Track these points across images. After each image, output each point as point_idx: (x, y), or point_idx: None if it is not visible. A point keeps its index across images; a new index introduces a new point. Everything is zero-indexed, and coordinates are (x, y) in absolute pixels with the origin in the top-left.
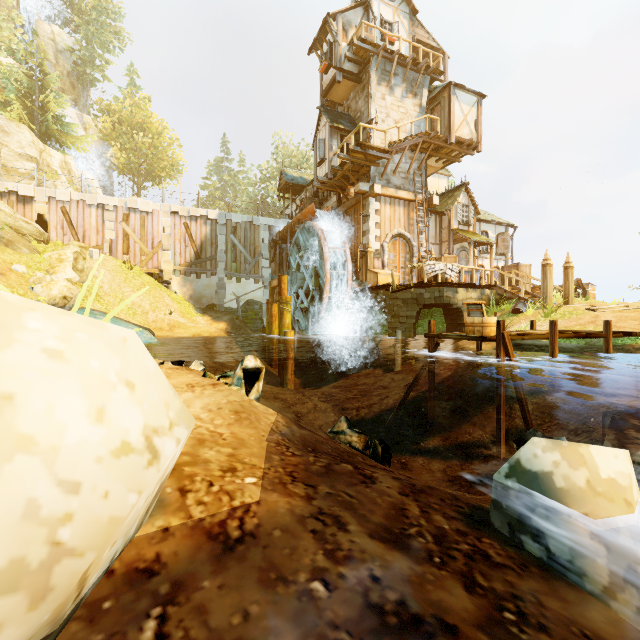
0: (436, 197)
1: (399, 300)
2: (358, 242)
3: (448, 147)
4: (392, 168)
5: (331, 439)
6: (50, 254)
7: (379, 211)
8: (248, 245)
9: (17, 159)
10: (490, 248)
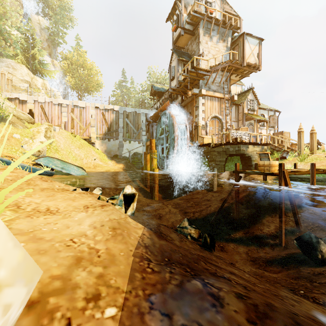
0: (235, 96)
1: (215, 152)
2: (193, 121)
3: (242, 68)
4: (211, 81)
5: (180, 238)
6: (33, 129)
7: (204, 104)
8: (134, 124)
9: (20, 82)
10: (266, 123)
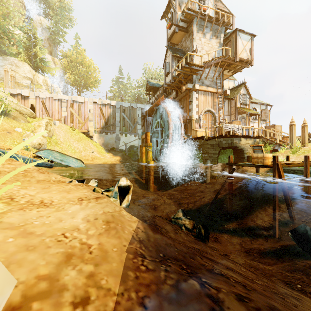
0: (228, 90)
1: (209, 145)
2: (186, 115)
3: (235, 63)
4: (204, 76)
5: (175, 230)
6: (34, 123)
7: (198, 98)
8: (131, 118)
9: (22, 79)
10: (258, 117)
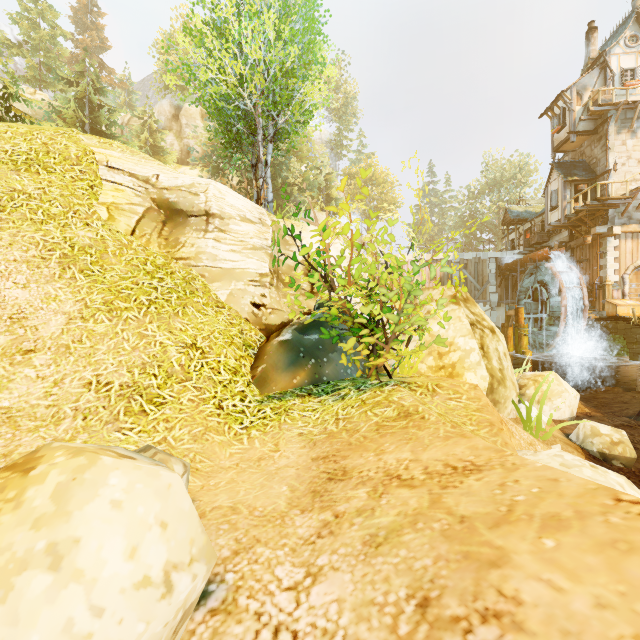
0: None
1: None
2: (593, 274)
3: None
4: (634, 204)
5: None
6: None
7: (618, 247)
8: (477, 276)
9: None
10: None
